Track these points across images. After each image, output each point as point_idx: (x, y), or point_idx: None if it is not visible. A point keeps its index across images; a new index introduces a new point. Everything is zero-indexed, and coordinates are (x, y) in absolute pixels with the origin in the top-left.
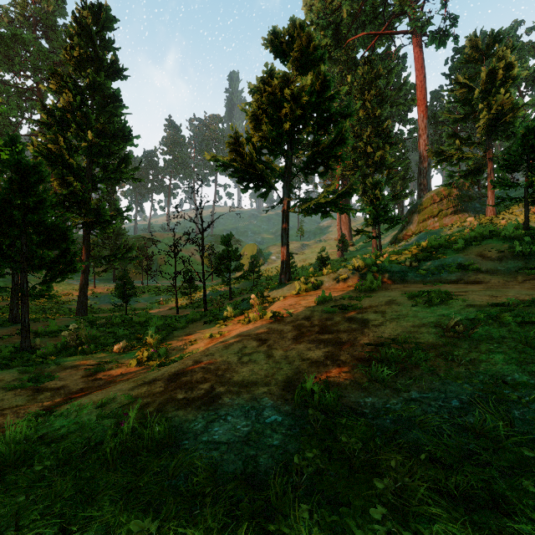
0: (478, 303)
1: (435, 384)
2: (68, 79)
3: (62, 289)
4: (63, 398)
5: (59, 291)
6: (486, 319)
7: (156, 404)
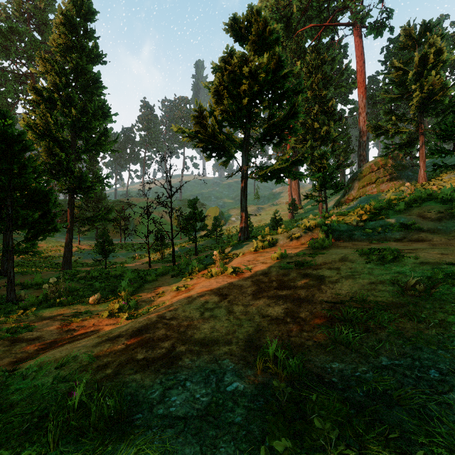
0: (431, 261)
1: (406, 349)
2: (55, 63)
3: (51, 246)
4: (36, 349)
5: (49, 247)
6: (445, 277)
7: (115, 364)
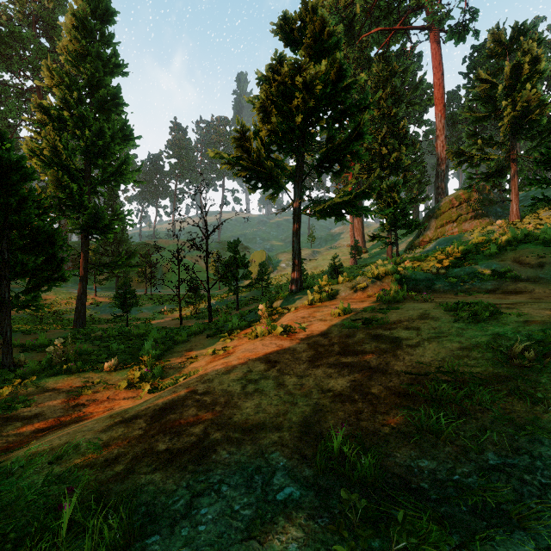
0: (539, 319)
1: (520, 442)
2: (65, 75)
3: (61, 298)
4: (33, 430)
5: (58, 300)
6: None
7: (128, 458)
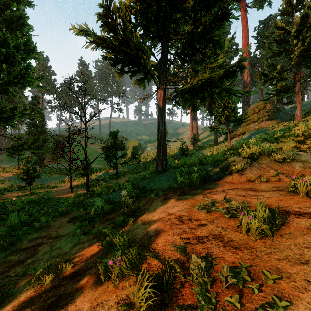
0: None
1: None
2: None
3: None
4: None
5: None
6: None
7: None
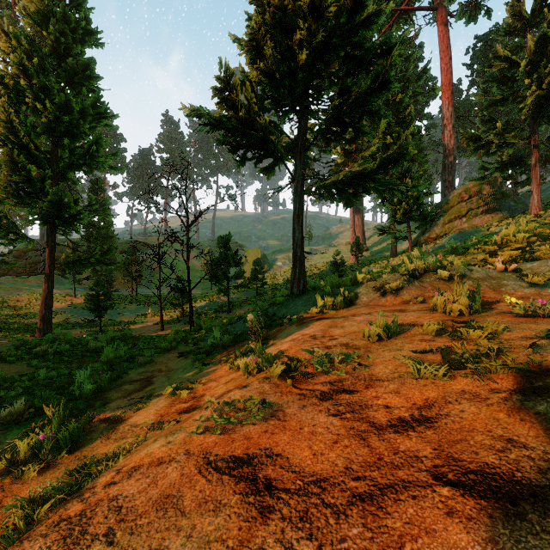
0: None
1: None
2: (23, 38)
3: (36, 299)
4: None
5: (32, 301)
6: None
7: None
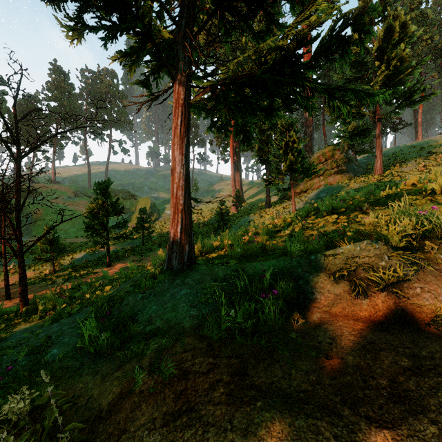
0: None
1: None
2: None
3: None
4: None
5: None
6: None
7: None
